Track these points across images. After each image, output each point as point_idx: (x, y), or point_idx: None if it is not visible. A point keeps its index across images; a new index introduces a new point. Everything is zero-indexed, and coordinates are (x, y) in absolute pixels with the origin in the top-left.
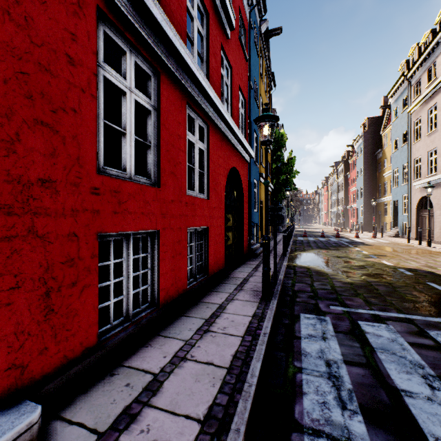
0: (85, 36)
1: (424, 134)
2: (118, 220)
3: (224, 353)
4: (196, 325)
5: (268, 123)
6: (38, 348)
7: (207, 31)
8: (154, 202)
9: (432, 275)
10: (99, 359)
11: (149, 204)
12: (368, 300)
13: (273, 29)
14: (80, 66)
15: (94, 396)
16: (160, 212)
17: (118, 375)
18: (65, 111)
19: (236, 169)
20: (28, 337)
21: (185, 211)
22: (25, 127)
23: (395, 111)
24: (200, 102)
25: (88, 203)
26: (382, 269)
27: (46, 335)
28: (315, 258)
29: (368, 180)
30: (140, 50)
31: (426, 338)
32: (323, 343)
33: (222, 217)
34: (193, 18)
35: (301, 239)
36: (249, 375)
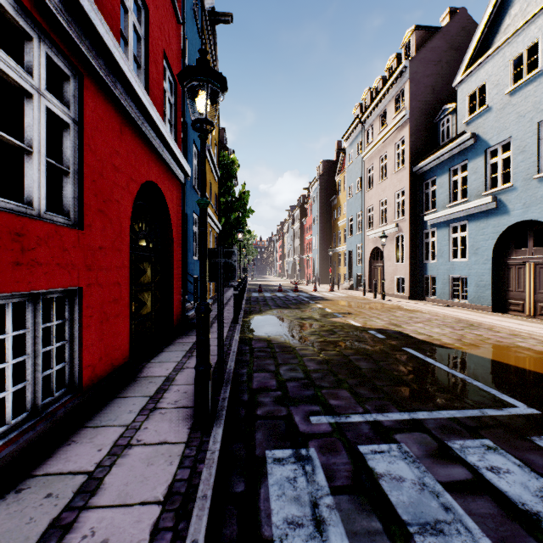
0: None
1: (376, 182)
2: None
3: None
4: None
5: (206, 86)
6: None
7: None
8: None
9: (402, 336)
10: None
11: None
12: (357, 390)
13: (222, 13)
14: None
15: None
16: None
17: None
18: None
19: (158, 188)
20: None
21: None
22: None
23: (349, 155)
24: None
25: None
26: (353, 332)
27: None
28: (276, 323)
29: (324, 227)
30: None
31: (457, 463)
32: None
33: (123, 267)
34: None
35: (256, 295)
36: None
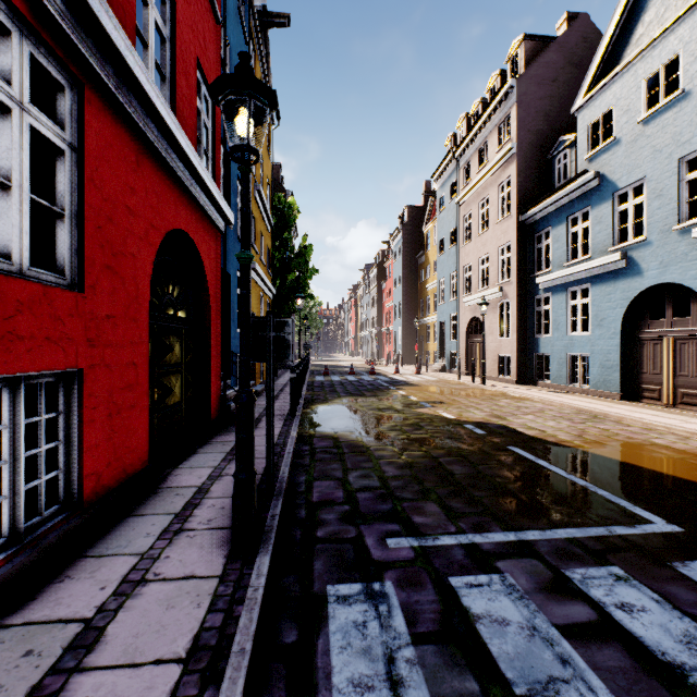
0: None
1: (475, 234)
2: None
3: None
4: None
5: (248, 101)
6: None
7: None
8: None
9: (507, 431)
10: None
11: None
12: (448, 503)
13: (276, 13)
14: None
15: None
16: None
17: None
18: None
19: (190, 238)
20: None
21: None
22: None
23: (441, 200)
24: None
25: None
26: (444, 427)
27: None
28: (346, 415)
29: (408, 292)
30: None
31: (577, 599)
32: None
33: (140, 342)
34: None
35: (321, 379)
36: None
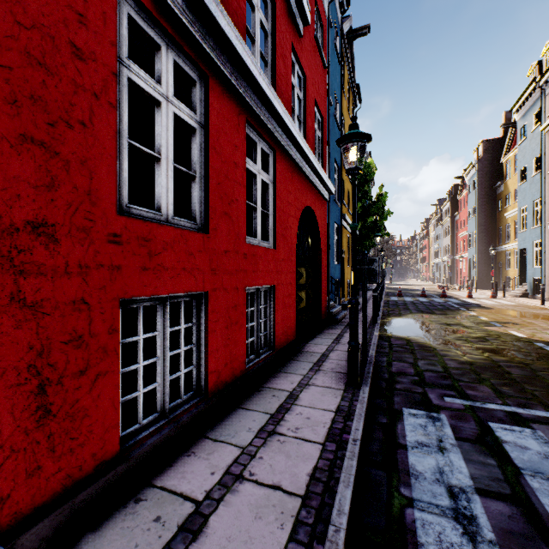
0: (99, 19)
1: None
2: (149, 280)
3: (297, 470)
4: (257, 423)
5: (356, 144)
6: (26, 468)
7: (272, 25)
8: (201, 253)
9: None
10: (120, 476)
11: (194, 257)
12: (499, 389)
13: (359, 28)
14: (93, 61)
15: (109, 537)
16: (209, 267)
17: (145, 501)
18: (69, 124)
19: (311, 209)
20: (10, 453)
21: (244, 265)
22: (5, 145)
23: (522, 130)
24: (263, 118)
25: (104, 256)
26: (511, 342)
27: (39, 449)
28: (417, 326)
29: (484, 222)
30: (181, 44)
31: None
32: (441, 457)
33: (292, 272)
34: (254, 8)
35: (395, 299)
36: (334, 512)
